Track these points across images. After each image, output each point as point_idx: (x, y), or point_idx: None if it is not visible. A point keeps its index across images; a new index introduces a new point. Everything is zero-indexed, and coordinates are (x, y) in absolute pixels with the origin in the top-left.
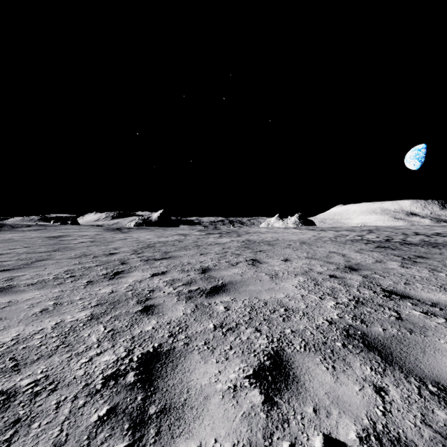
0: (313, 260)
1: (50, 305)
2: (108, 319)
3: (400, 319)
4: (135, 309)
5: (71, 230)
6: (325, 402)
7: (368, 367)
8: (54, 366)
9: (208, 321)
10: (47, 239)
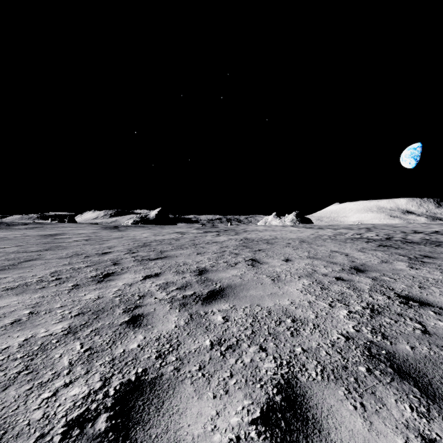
0: (316, 260)
1: (25, 315)
2: (88, 333)
3: (427, 333)
4: (120, 320)
5: (68, 228)
6: None
7: (406, 404)
8: (6, 404)
9: (204, 336)
10: (41, 238)
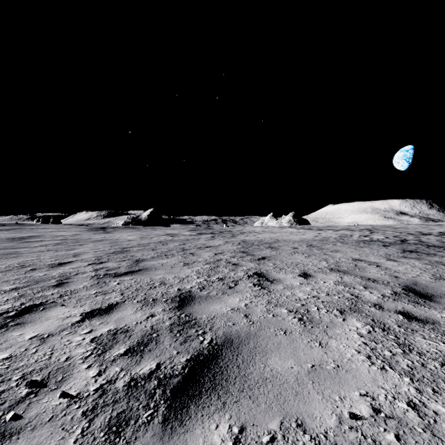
0: (345, 275)
1: None
2: None
3: None
4: None
5: (49, 230)
6: None
7: None
8: None
9: None
10: (6, 241)
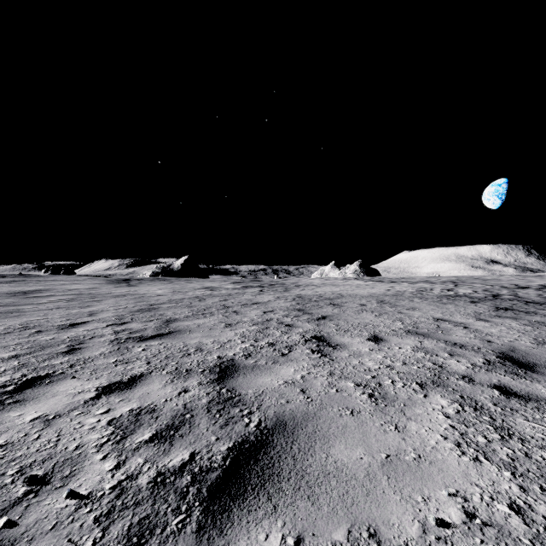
0: (425, 340)
1: None
2: None
3: None
4: None
5: (60, 282)
6: None
7: None
8: None
9: None
10: (6, 297)
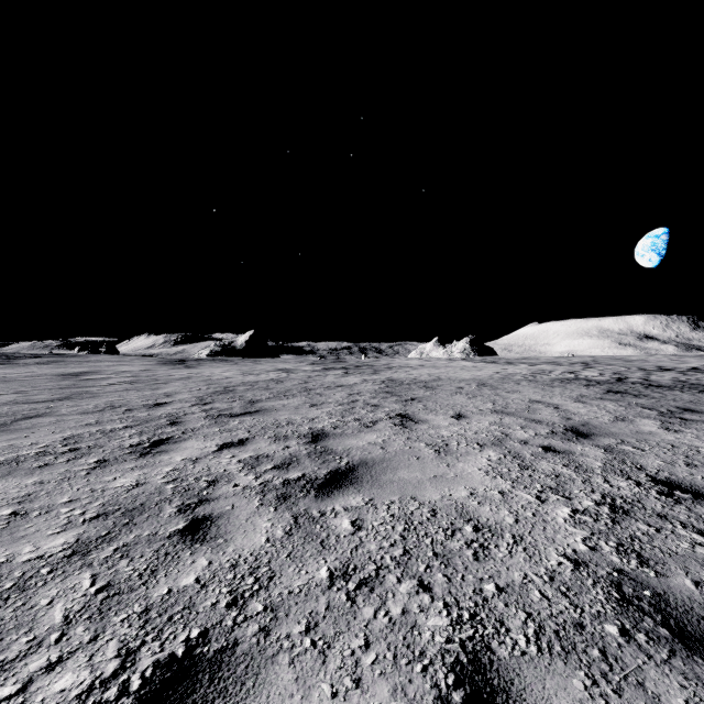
0: (507, 417)
1: (2, 517)
2: (108, 555)
3: None
4: (170, 528)
5: (104, 363)
6: None
7: None
8: None
9: (317, 560)
10: (59, 379)
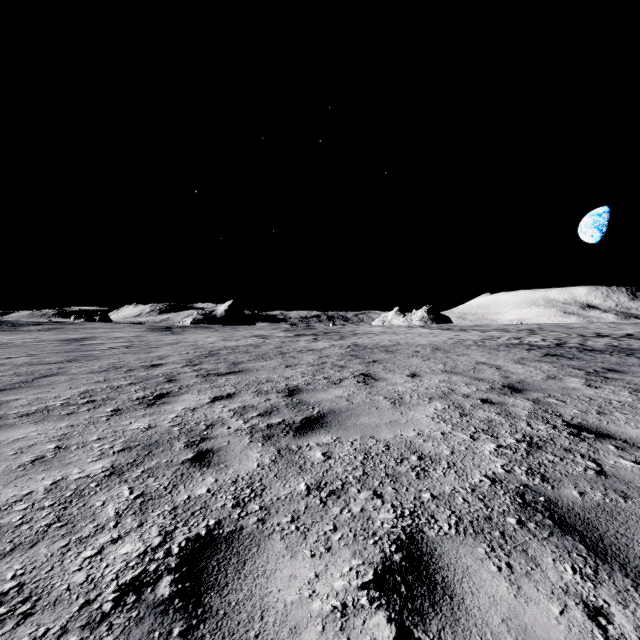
0: (455, 376)
1: (49, 450)
2: (138, 475)
3: (603, 474)
4: (182, 457)
5: (99, 330)
6: (503, 639)
7: (567, 565)
8: (36, 564)
9: (297, 478)
10: (62, 344)
